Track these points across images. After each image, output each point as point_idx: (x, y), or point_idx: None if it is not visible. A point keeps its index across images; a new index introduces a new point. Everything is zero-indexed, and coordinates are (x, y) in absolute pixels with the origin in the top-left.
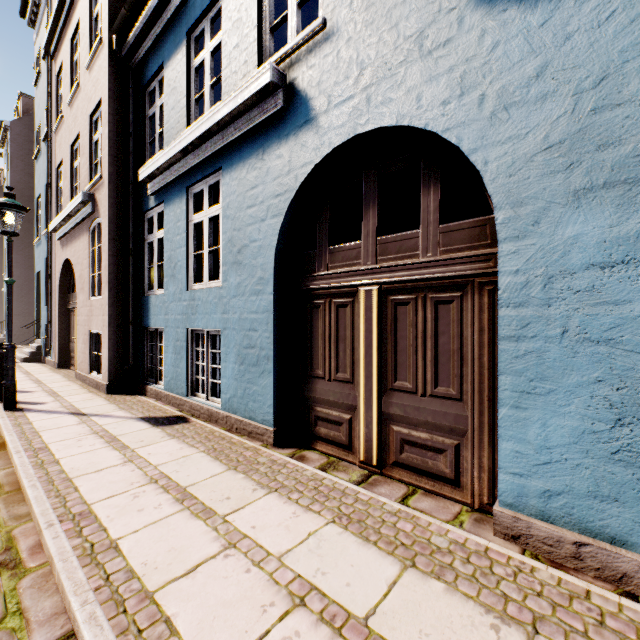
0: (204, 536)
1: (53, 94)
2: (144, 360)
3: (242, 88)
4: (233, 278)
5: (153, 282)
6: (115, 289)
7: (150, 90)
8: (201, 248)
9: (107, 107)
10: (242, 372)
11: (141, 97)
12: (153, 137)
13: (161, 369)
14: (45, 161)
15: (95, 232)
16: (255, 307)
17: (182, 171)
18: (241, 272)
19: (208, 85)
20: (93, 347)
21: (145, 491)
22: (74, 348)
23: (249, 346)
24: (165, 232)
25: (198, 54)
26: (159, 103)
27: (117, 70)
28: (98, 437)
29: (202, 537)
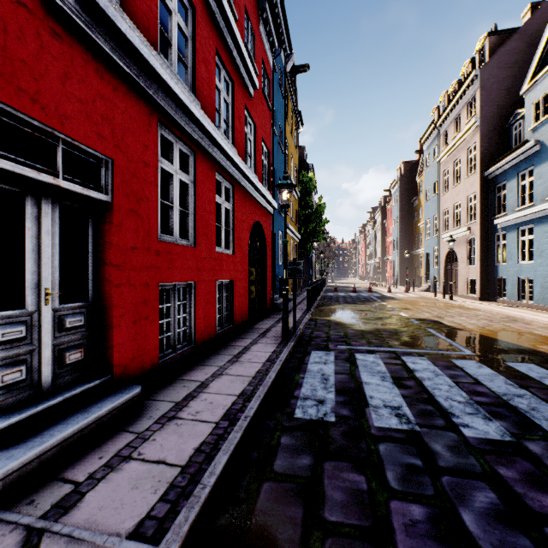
0: (529, 314)
1: (440, 179)
2: (494, 289)
3: (541, 206)
4: (538, 261)
5: (498, 259)
6: (481, 263)
7: (497, 187)
8: (523, 248)
9: (478, 197)
10: (542, 291)
11: (493, 189)
12: (499, 205)
13: (500, 294)
14: (433, 205)
15: (469, 240)
16: (547, 270)
17: (515, 223)
18: (541, 259)
19: (527, 193)
20: (468, 284)
21: (511, 311)
22: (452, 286)
23: (544, 282)
24: (506, 242)
25: (522, 179)
26: (502, 193)
27: (482, 182)
28: (489, 306)
29: (528, 314)
